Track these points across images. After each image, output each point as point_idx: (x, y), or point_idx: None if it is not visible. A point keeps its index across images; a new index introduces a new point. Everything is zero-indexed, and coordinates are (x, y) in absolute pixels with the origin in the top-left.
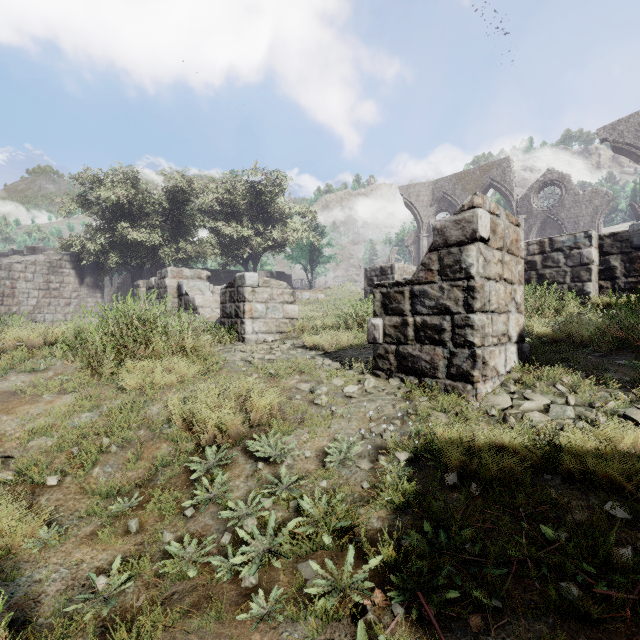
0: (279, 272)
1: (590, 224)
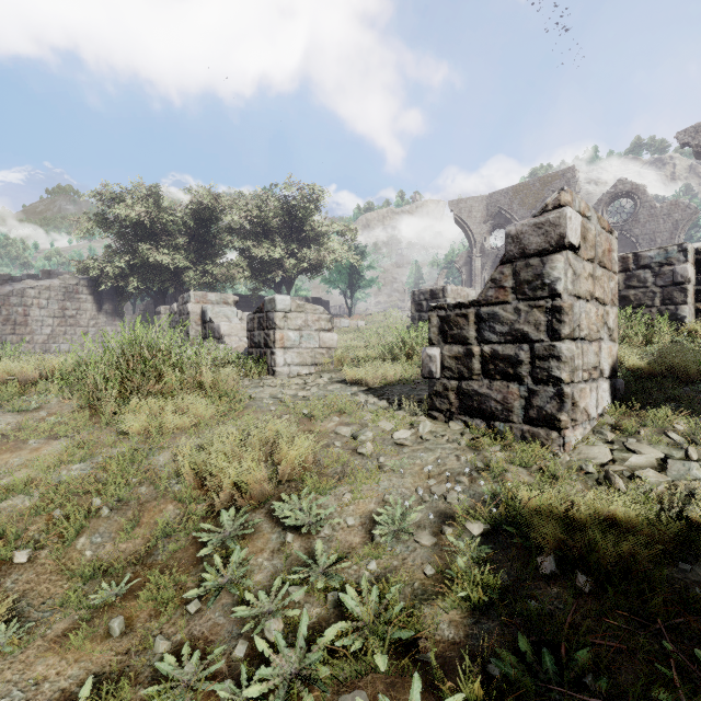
0: (315, 298)
1: (669, 241)
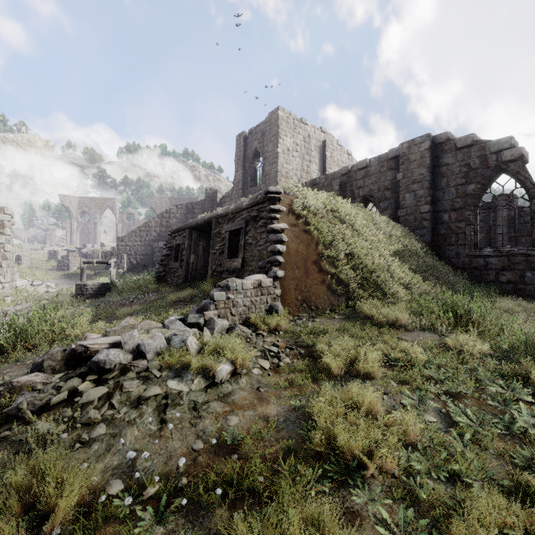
0: None
1: None
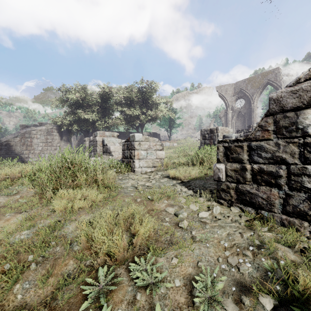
0: (154, 132)
1: None
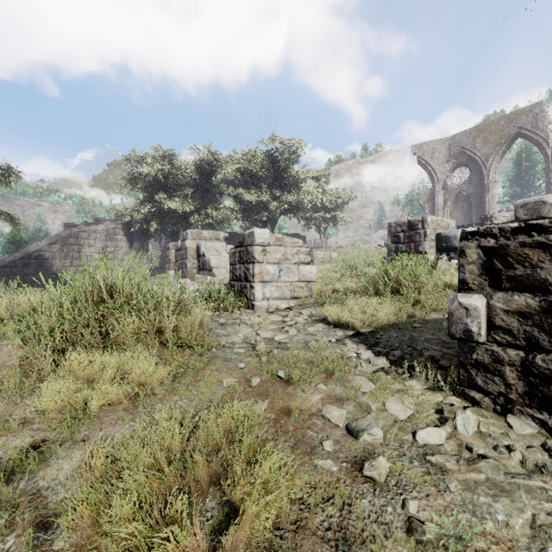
0: (294, 234)
1: None
